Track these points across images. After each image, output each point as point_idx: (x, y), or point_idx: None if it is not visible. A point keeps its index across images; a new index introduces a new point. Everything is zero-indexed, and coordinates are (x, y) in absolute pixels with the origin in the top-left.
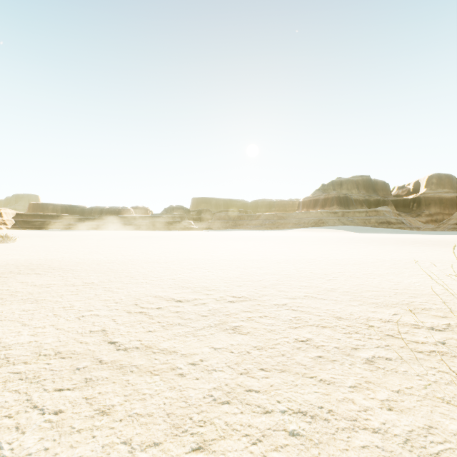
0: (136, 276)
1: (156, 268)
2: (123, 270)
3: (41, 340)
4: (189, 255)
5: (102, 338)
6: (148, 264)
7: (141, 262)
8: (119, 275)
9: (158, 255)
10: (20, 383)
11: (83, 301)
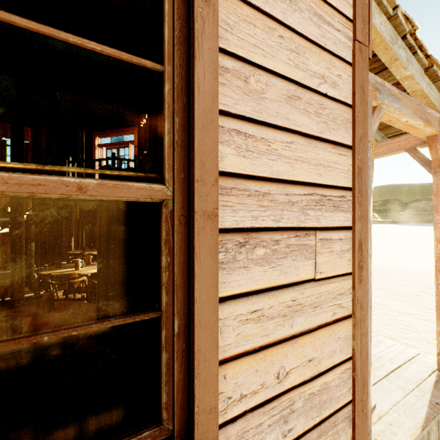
0: (397, 269)
1: (402, 265)
2: (378, 264)
3: (399, 290)
4: (418, 257)
5: (429, 294)
6: (390, 261)
7: (381, 259)
8: (383, 267)
9: (385, 254)
10: (417, 299)
11: (389, 278)
